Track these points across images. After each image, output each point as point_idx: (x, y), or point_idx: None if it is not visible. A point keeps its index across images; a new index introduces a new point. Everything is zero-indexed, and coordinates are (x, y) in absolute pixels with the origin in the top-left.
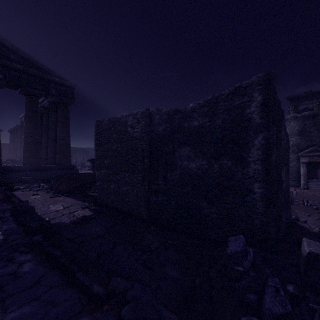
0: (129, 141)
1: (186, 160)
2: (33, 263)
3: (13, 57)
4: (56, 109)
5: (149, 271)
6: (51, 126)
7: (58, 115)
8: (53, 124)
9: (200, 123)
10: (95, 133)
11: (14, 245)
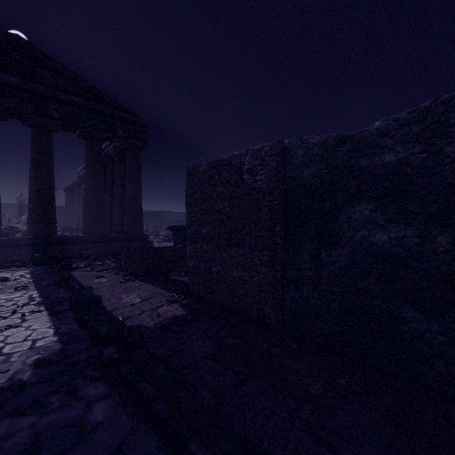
0: (246, 196)
1: (365, 228)
2: (108, 404)
3: (70, 88)
4: (124, 157)
5: (328, 454)
6: (117, 181)
7: (126, 165)
8: (119, 178)
9: (399, 156)
10: (186, 186)
11: (76, 363)
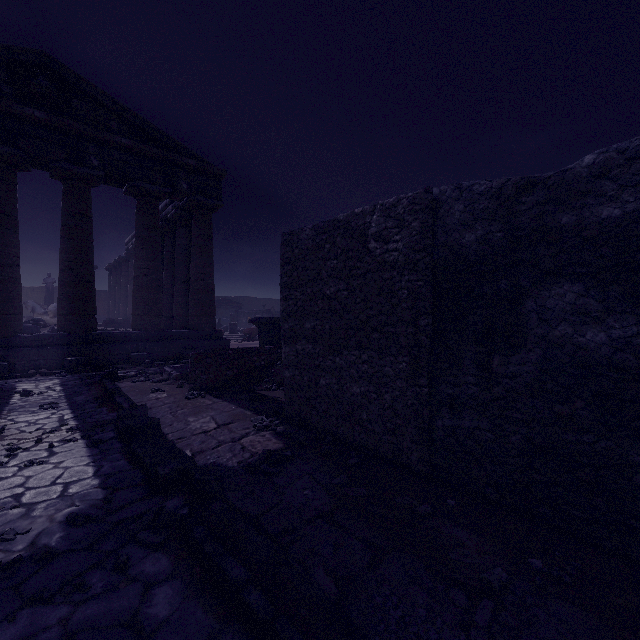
0: (373, 274)
1: (567, 322)
2: (175, 590)
3: (115, 125)
4: (189, 221)
5: None
6: (179, 255)
7: (192, 232)
8: (182, 252)
9: (628, 208)
10: (282, 261)
11: (127, 521)
